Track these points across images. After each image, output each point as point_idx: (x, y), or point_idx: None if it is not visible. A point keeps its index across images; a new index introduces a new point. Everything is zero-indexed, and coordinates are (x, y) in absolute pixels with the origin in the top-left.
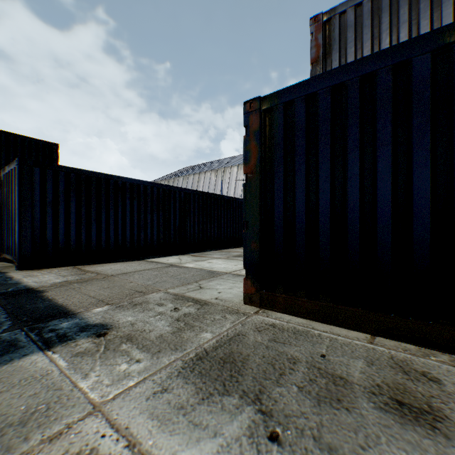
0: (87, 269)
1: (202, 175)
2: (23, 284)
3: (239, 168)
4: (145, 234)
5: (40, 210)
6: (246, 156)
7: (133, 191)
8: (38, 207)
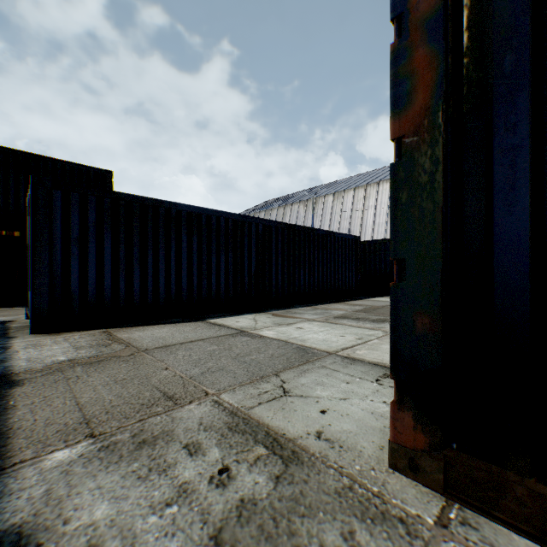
0: (119, 334)
1: (288, 208)
2: (6, 364)
3: (335, 197)
4: (208, 284)
5: (61, 250)
6: (398, 92)
7: (191, 223)
8: (58, 246)
